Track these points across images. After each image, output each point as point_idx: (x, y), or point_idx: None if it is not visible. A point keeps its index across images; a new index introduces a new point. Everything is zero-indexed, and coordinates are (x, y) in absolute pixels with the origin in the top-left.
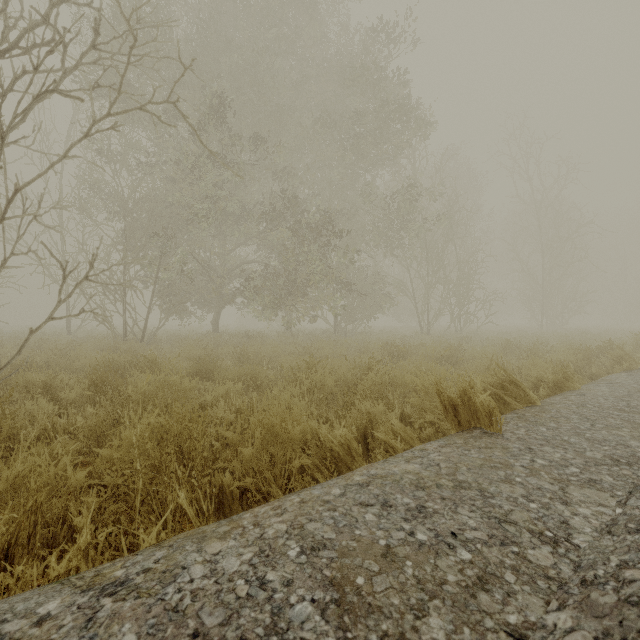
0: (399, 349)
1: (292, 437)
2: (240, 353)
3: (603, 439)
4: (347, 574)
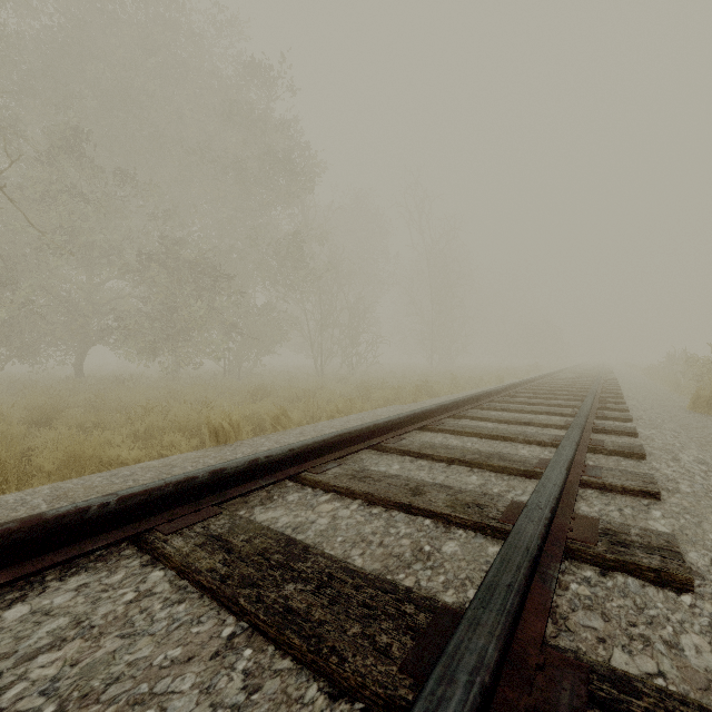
0: (262, 391)
1: (87, 456)
2: (95, 400)
3: (285, 442)
4: (67, 493)
